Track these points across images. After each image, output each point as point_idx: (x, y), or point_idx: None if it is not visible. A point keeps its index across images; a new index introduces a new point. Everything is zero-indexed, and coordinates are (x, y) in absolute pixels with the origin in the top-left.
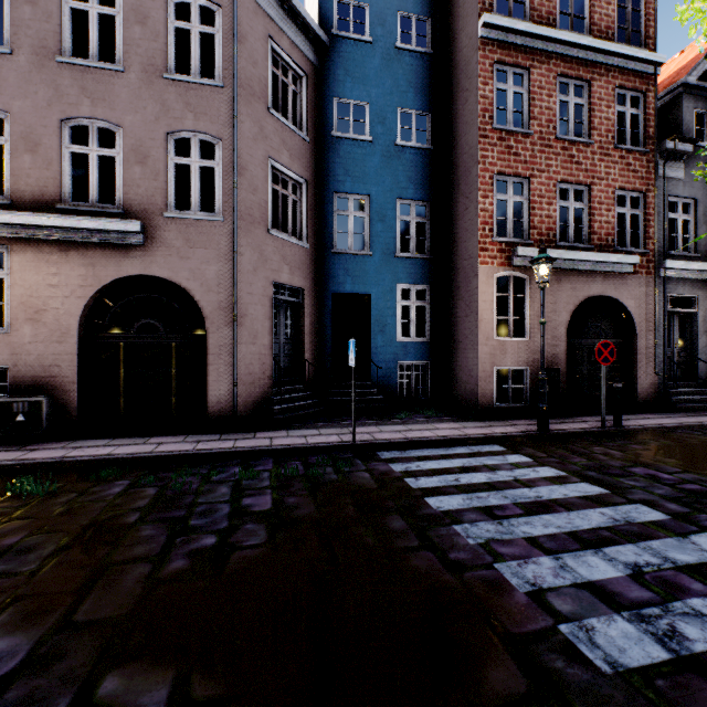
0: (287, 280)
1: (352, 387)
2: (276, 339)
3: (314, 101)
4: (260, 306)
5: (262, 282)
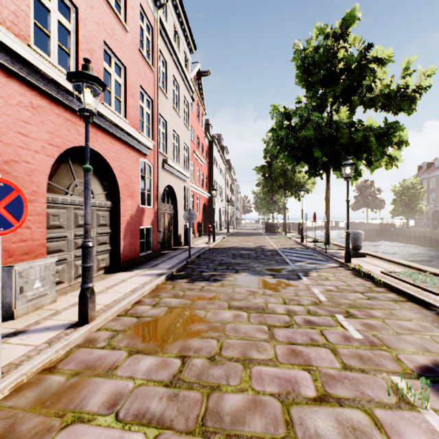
0: None
1: None
2: None
3: None
4: None
5: None
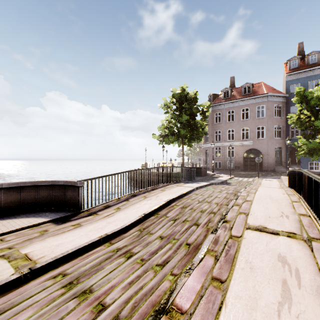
0: (277, 146)
1: (290, 165)
2: (275, 157)
3: (284, 109)
4: (272, 152)
5: (272, 147)
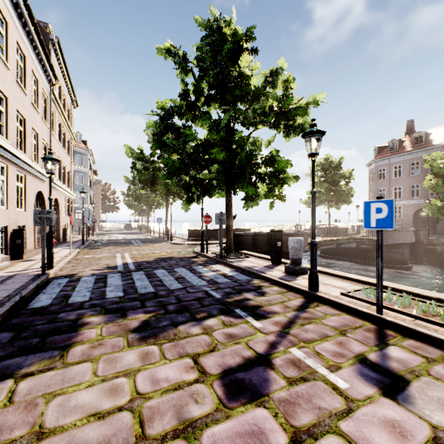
0: None
1: None
2: None
3: None
4: None
5: None
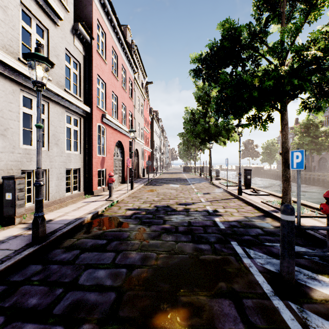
0: None
1: None
2: None
3: None
4: None
5: None
